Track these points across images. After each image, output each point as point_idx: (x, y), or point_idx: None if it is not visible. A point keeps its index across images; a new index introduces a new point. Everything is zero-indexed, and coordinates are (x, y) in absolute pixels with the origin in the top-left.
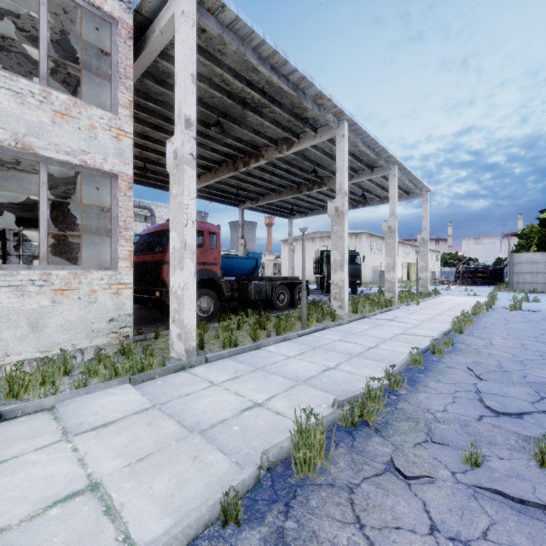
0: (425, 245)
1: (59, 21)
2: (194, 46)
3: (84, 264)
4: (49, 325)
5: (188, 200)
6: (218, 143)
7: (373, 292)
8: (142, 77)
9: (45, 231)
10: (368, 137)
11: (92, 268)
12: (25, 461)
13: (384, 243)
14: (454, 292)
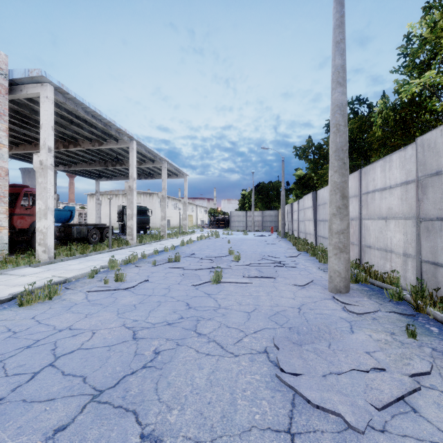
0: (185, 205)
1: None
2: (53, 113)
3: None
4: None
5: (50, 186)
6: None
7: None
8: None
9: None
10: (148, 148)
11: None
12: (16, 279)
13: (170, 201)
14: (204, 232)
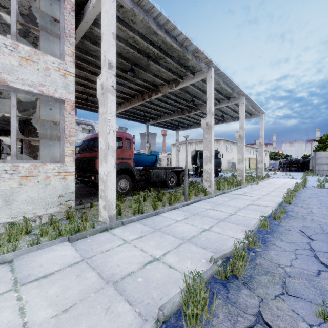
0: (261, 147)
1: (27, 1)
2: (114, 14)
3: (46, 159)
4: (17, 200)
5: (110, 116)
6: (132, 83)
7: (228, 176)
8: (82, 39)
9: (15, 137)
10: (226, 78)
11: (47, 162)
12: None
13: (234, 146)
14: (279, 176)
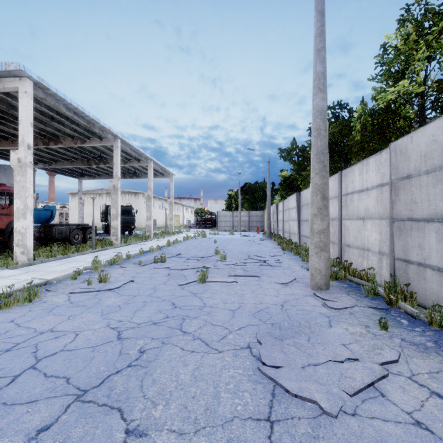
0: (172, 205)
1: None
2: (32, 108)
3: None
4: None
5: (29, 185)
6: None
7: None
8: None
9: None
10: (133, 147)
11: None
12: None
13: (156, 201)
14: (190, 232)
